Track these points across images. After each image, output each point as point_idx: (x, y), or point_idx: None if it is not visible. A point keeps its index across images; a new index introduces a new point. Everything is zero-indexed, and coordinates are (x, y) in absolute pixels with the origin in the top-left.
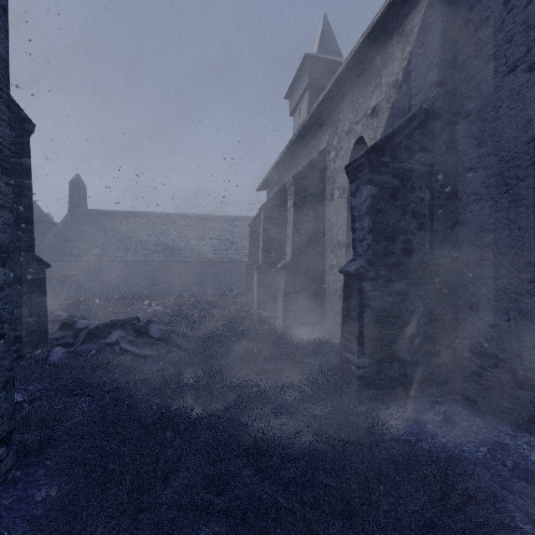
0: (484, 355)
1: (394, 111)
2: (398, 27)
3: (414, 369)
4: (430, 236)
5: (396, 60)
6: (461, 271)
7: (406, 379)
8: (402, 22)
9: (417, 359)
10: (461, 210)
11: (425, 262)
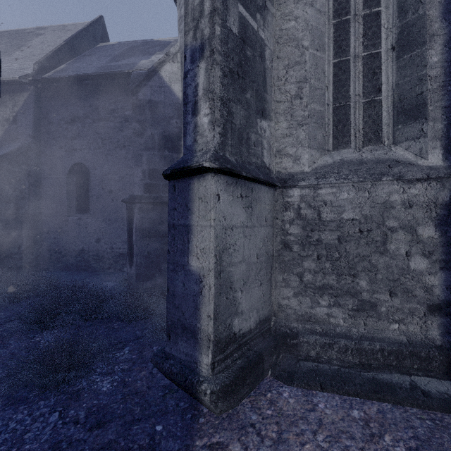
0: (52, 250)
1: (8, 134)
2: (10, 92)
3: (21, 261)
4: (29, 202)
5: (9, 108)
6: (43, 218)
7: (17, 266)
8: (13, 92)
9: (22, 257)
10: (43, 193)
11: (26, 213)
